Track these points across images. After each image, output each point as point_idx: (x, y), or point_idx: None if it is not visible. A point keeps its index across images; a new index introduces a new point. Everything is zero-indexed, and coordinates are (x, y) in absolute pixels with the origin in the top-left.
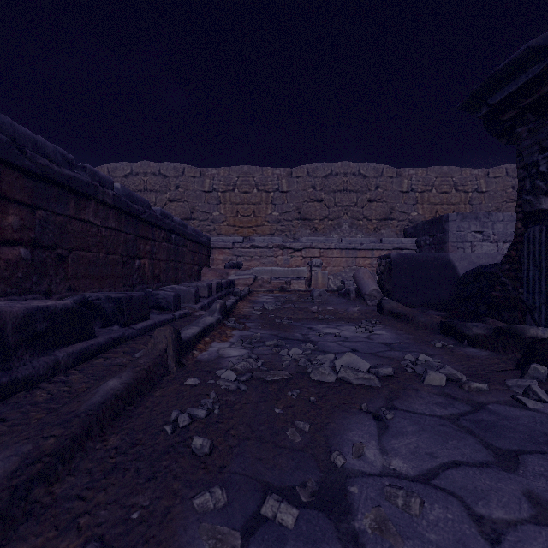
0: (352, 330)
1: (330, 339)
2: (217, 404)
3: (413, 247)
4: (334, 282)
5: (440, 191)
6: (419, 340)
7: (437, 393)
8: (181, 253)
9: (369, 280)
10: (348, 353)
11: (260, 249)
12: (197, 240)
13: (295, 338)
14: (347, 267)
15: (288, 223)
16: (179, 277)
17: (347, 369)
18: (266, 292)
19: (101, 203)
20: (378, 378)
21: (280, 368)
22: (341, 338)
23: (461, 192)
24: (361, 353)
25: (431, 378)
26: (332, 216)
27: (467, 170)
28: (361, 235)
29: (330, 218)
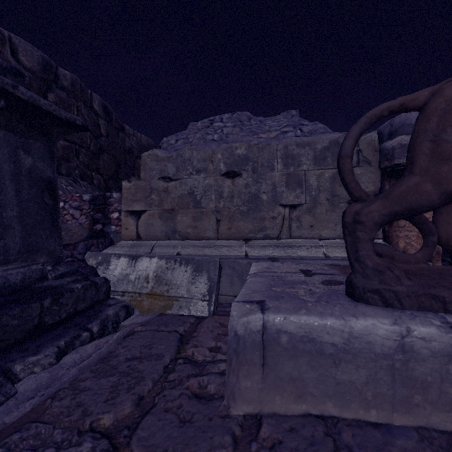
0: None
1: None
2: None
3: None
4: None
5: None
6: None
7: None
8: None
9: None
10: None
11: None
12: None
13: None
14: None
15: None
16: None
17: None
18: None
19: None
20: None
21: None
22: None
23: None
24: None
25: None
26: None
27: None
28: None
29: None
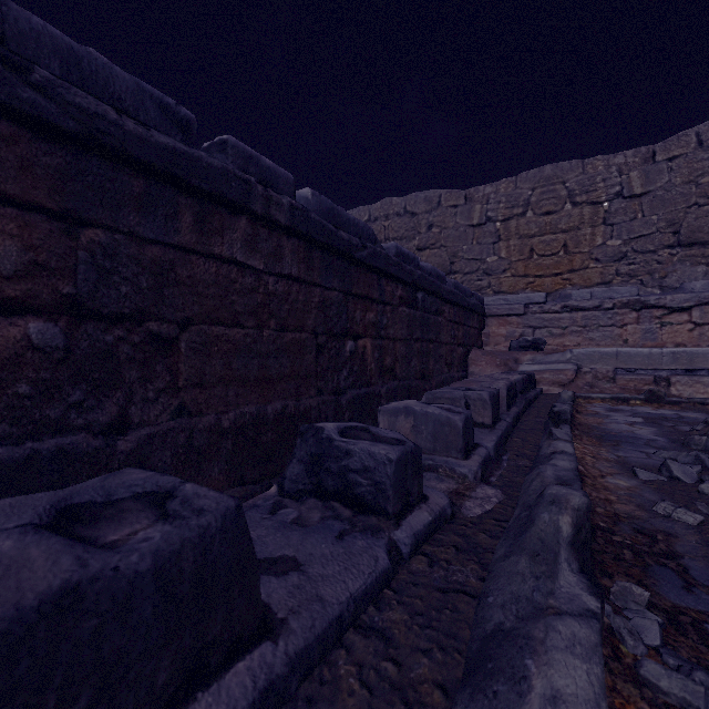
0: None
1: None
2: None
3: None
4: None
5: None
6: None
7: None
8: (434, 325)
9: None
10: None
11: (583, 313)
12: (461, 302)
13: None
14: None
15: (647, 256)
16: (430, 369)
17: None
18: (609, 401)
19: (263, 222)
20: None
21: None
22: None
23: None
24: None
25: None
26: None
27: None
28: None
29: None
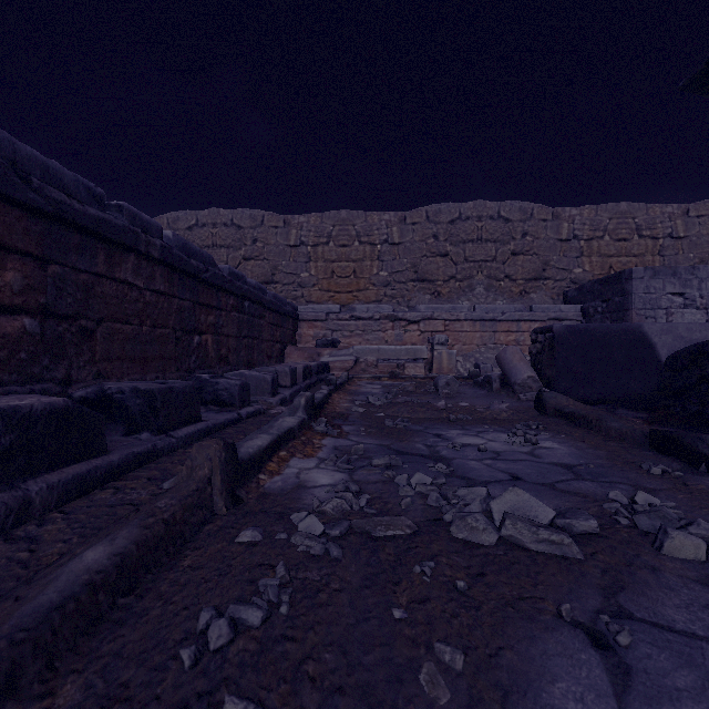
0: (503, 439)
1: (471, 455)
2: (286, 591)
3: (577, 317)
4: (464, 365)
5: (616, 238)
6: (619, 460)
7: (699, 579)
8: (258, 326)
9: (521, 363)
10: (512, 488)
11: (363, 321)
12: (279, 309)
13: (417, 453)
14: (482, 345)
15: (401, 285)
16: (254, 359)
17: (517, 522)
18: (371, 379)
19: (144, 256)
20: (572, 536)
21: (397, 510)
22: (488, 454)
23: (648, 238)
24: (529, 483)
25: (677, 544)
26: (461, 275)
27: (657, 208)
28: (502, 300)
29: (458, 279)
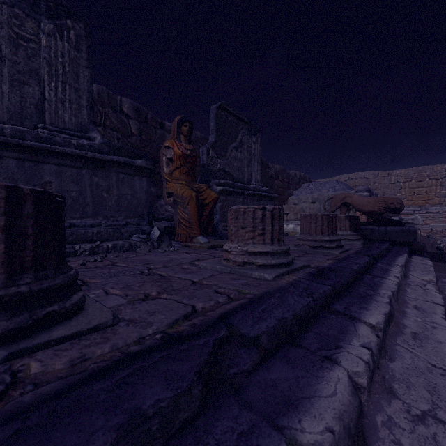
0: None
1: None
2: None
3: None
4: None
5: None
6: None
7: None
8: None
9: None
10: None
11: (433, 214)
12: None
13: None
14: None
15: None
16: None
17: None
18: (440, 236)
19: None
20: None
21: None
22: None
23: None
24: None
25: None
26: None
27: None
28: None
29: None
